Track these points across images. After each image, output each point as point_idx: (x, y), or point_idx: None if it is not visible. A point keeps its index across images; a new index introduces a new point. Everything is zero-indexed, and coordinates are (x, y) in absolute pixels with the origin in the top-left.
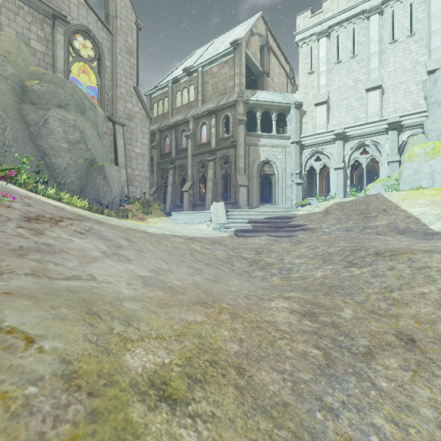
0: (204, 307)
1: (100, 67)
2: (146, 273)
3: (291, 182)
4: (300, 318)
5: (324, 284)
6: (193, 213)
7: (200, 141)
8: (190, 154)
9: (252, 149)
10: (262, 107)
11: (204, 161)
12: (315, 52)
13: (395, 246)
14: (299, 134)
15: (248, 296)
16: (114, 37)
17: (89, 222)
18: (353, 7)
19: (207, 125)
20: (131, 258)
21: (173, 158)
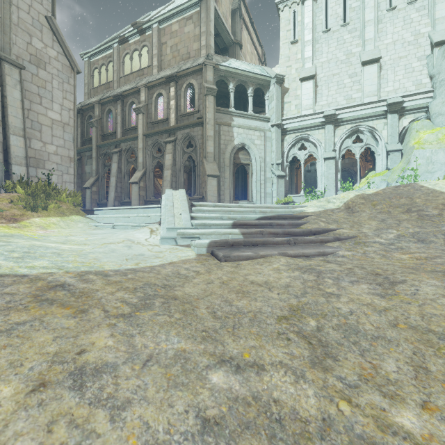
0: None
1: None
2: None
3: (271, 174)
4: None
5: None
6: (130, 210)
7: (154, 117)
8: (141, 134)
9: (224, 130)
10: (236, 77)
11: (160, 144)
12: (300, 17)
13: None
14: (281, 115)
15: None
16: None
17: None
18: None
19: (164, 96)
20: None
21: (118, 139)
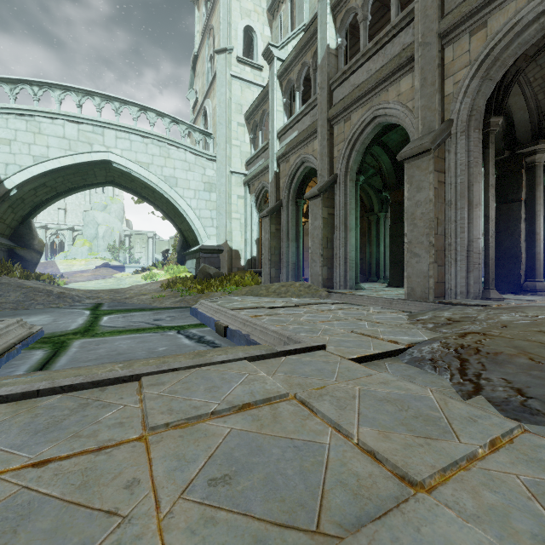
0: None
1: None
2: None
3: None
4: None
5: None
6: None
7: None
8: None
9: None
10: None
11: None
12: None
13: None
14: None
15: None
16: None
17: None
18: None
19: None
20: None
21: None
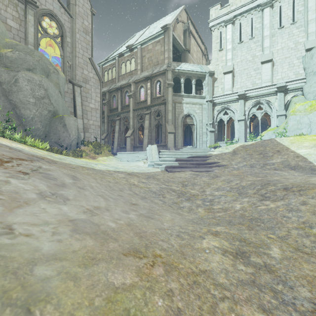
0: (136, 258)
1: (62, 42)
2: (80, 216)
3: (206, 130)
4: (233, 260)
5: (244, 217)
6: (133, 153)
7: (139, 100)
8: (132, 109)
9: (177, 106)
10: (185, 74)
11: (142, 114)
12: (224, 34)
13: (295, 180)
14: (212, 94)
15: (180, 234)
16: (73, 20)
17: (40, 161)
18: (252, 2)
19: (144, 87)
20: (70, 197)
21: (119, 112)
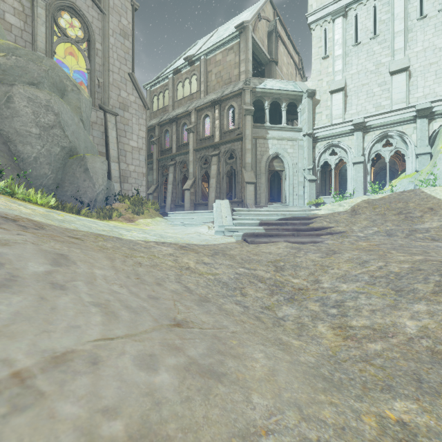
0: None
1: (89, 49)
2: None
3: (303, 178)
4: None
5: None
6: (192, 213)
7: (202, 135)
8: (192, 149)
9: (260, 143)
10: (270, 96)
11: (207, 157)
12: (330, 34)
13: None
14: (312, 125)
15: None
16: (105, 17)
17: (1, 226)
18: None
19: (210, 117)
20: None
21: (173, 153)
